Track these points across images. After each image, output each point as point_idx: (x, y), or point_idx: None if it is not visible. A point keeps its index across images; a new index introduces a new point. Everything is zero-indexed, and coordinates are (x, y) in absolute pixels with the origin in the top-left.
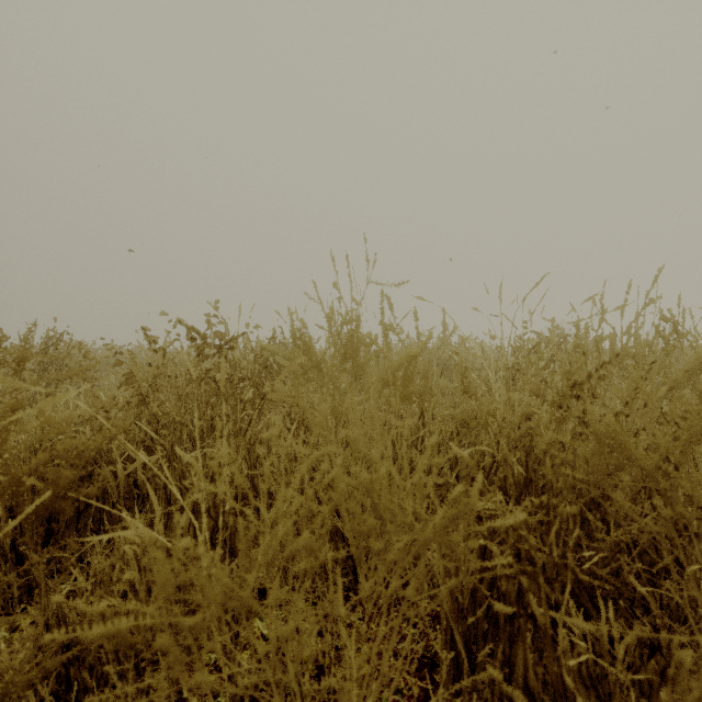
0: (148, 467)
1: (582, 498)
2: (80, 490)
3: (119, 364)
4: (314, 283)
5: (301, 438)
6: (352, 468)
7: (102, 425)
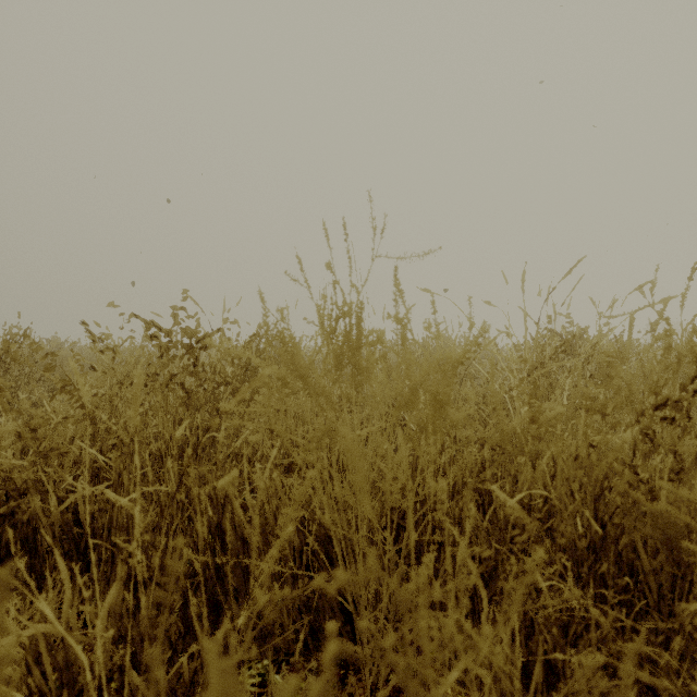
0: (92, 499)
1: (689, 569)
2: (1, 532)
3: (51, 369)
4: (298, 259)
5: (256, 533)
6: (360, 625)
7: (40, 443)
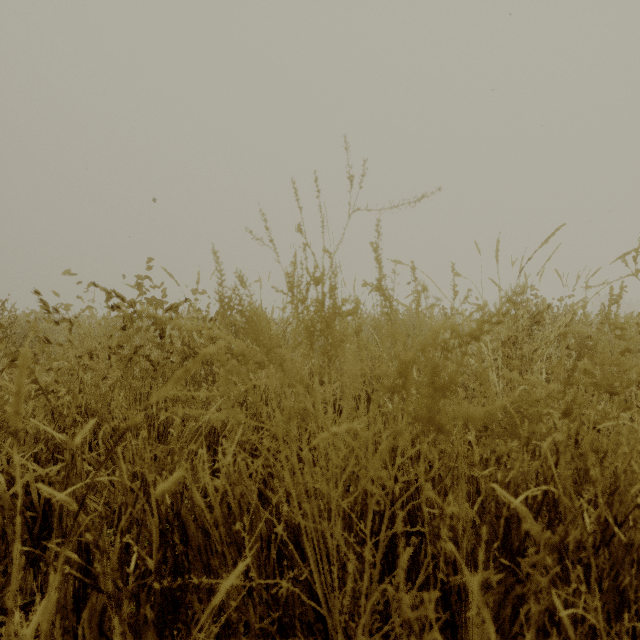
0: (46, 480)
1: None
2: None
3: None
4: (262, 215)
5: None
6: None
7: None
